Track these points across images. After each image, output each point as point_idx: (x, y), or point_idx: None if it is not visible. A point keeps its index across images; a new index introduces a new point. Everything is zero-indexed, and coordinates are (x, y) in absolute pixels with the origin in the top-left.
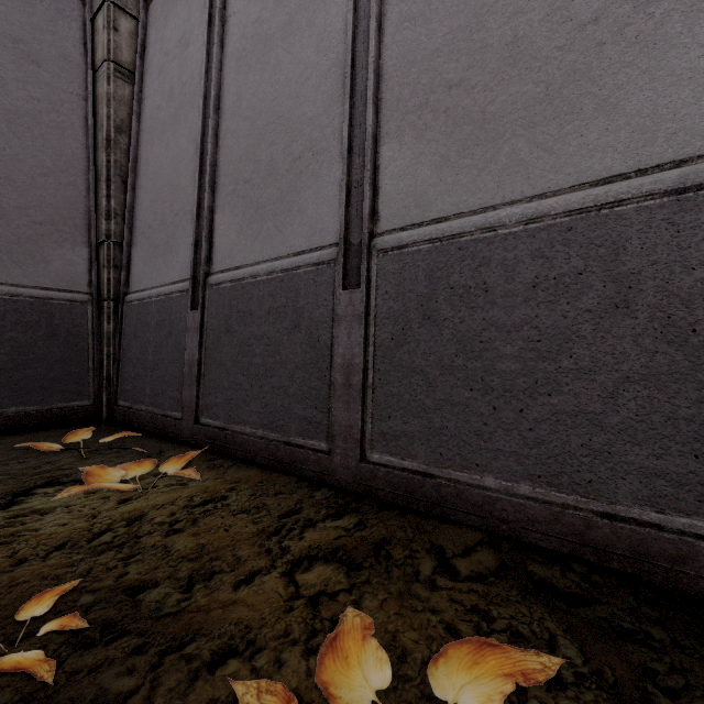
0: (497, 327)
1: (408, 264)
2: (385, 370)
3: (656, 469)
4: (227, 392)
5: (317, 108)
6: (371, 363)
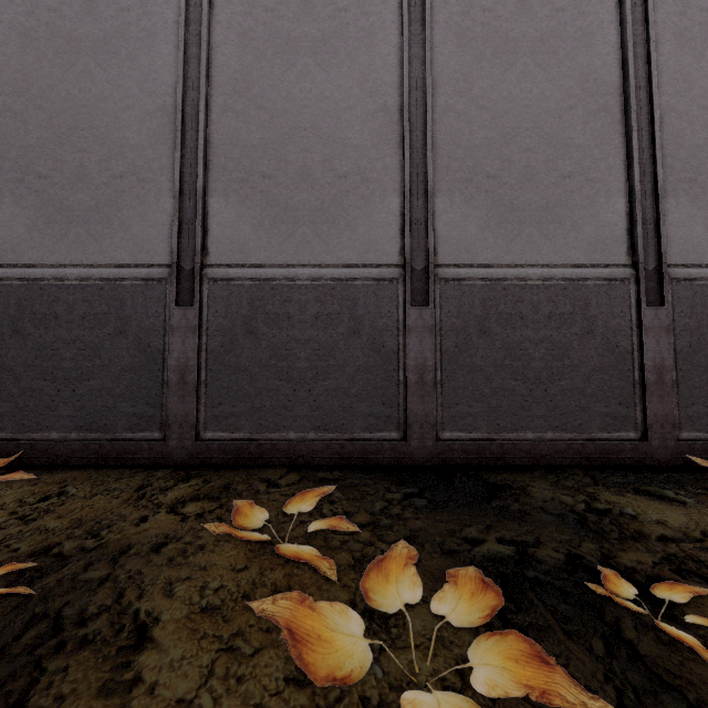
0: (296, 341)
1: (235, 293)
2: (217, 369)
3: (370, 412)
4: (17, 399)
5: (142, 139)
6: (204, 365)
